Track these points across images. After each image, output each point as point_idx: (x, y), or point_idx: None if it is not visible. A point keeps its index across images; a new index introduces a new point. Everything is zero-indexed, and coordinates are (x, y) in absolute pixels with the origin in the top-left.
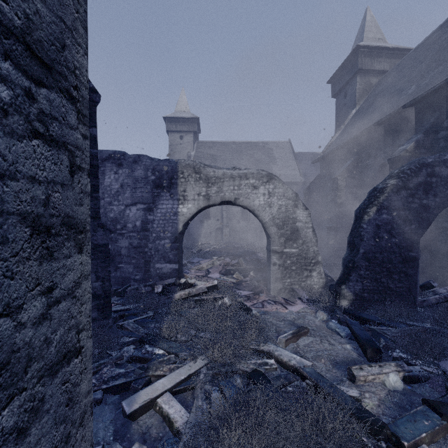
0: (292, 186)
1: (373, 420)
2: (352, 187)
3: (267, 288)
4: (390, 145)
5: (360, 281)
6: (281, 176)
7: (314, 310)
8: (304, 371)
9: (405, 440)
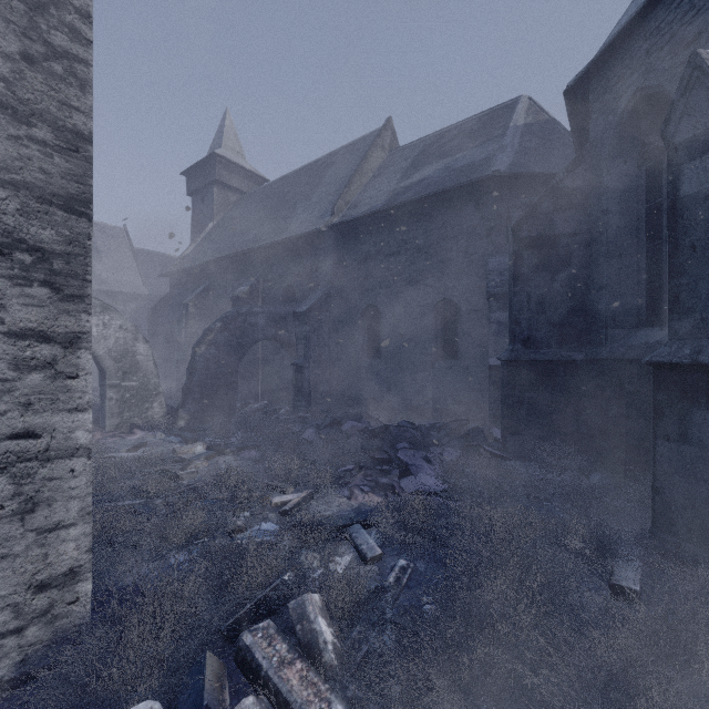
0: (131, 299)
1: (180, 458)
2: (205, 316)
3: (101, 427)
4: (236, 281)
5: (194, 403)
6: (110, 282)
7: (155, 434)
8: (142, 455)
9: (193, 460)
